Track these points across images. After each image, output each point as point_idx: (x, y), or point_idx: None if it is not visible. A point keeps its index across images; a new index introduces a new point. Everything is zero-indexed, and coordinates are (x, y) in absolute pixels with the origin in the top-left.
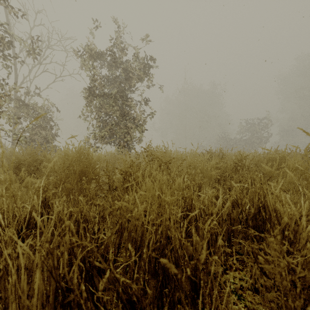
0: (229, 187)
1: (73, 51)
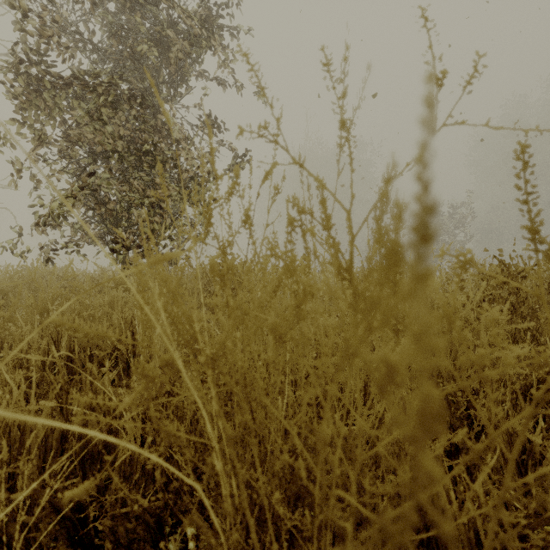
0: None
1: None
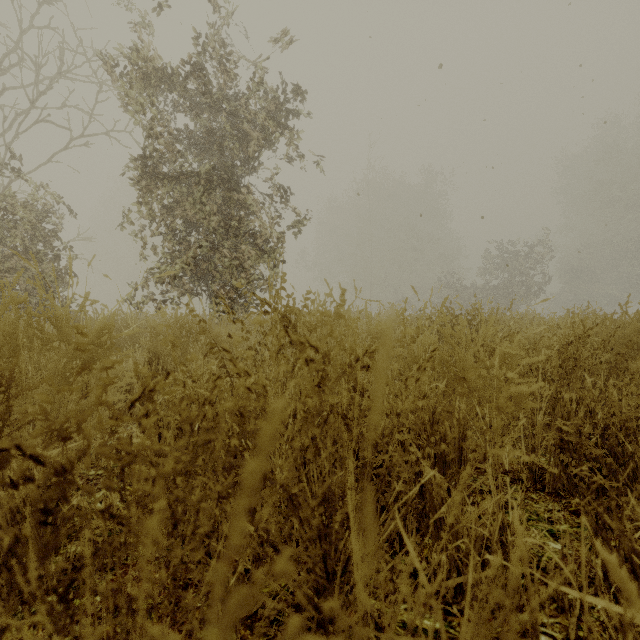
0: (562, 437)
1: (103, 64)
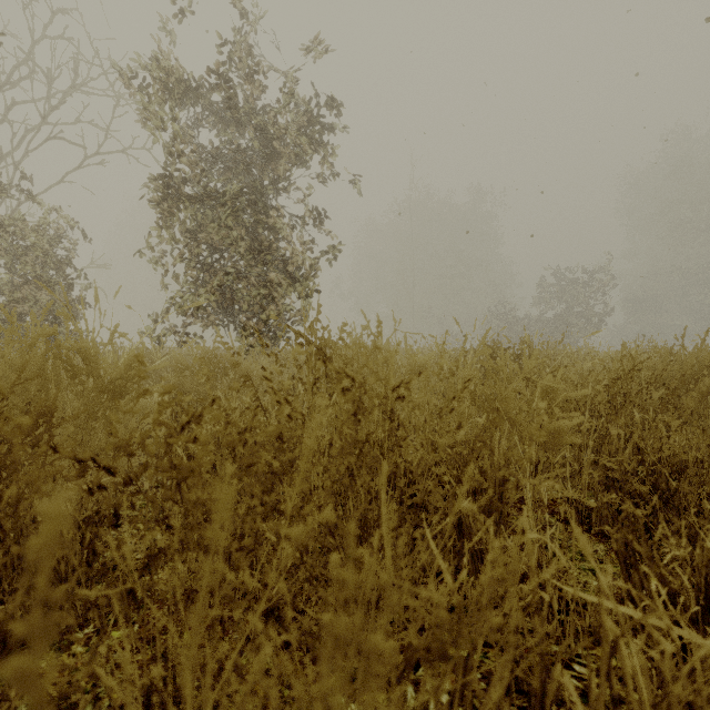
0: (607, 475)
1: (121, 76)
